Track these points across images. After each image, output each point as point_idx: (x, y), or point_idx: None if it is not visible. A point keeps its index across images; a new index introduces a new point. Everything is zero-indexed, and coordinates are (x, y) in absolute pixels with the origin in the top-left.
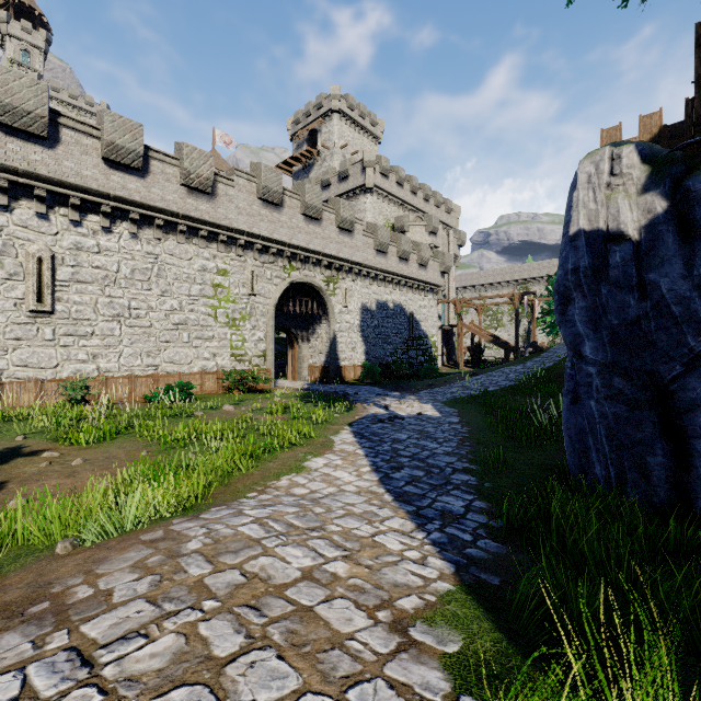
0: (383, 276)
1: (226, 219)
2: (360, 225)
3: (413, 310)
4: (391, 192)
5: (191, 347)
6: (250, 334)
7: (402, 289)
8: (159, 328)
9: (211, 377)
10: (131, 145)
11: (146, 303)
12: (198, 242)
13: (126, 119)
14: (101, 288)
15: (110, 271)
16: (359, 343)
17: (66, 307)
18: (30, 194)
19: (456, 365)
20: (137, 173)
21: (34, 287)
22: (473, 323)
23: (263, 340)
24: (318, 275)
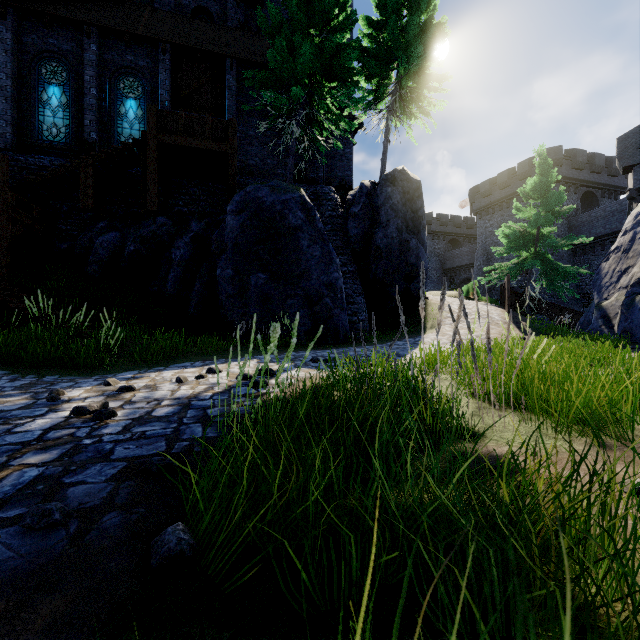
0: None
1: None
2: None
3: None
4: None
5: None
6: None
7: None
8: None
9: None
10: None
11: None
12: None
13: None
14: None
15: None
16: None
17: None
18: None
19: None
20: None
21: None
22: None
23: None
24: None
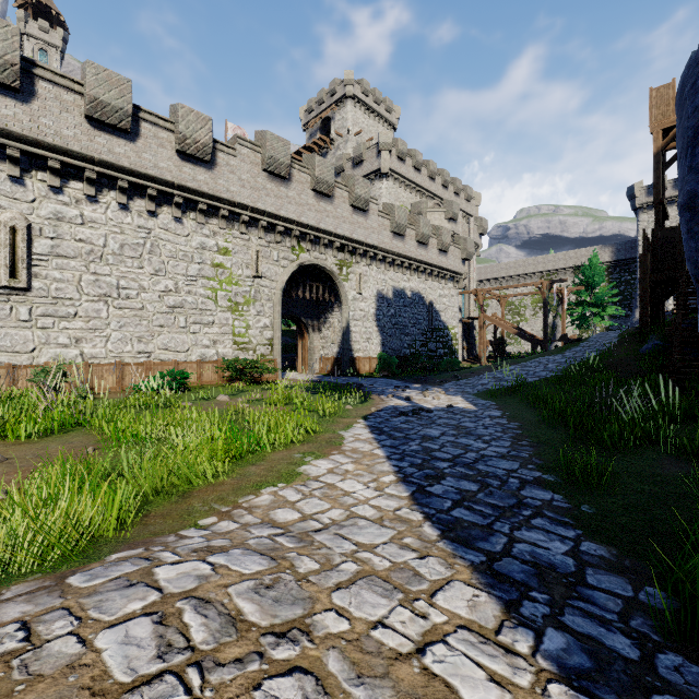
0: (401, 261)
1: (227, 192)
2: (376, 204)
3: (432, 299)
4: (408, 177)
5: (188, 333)
6: (254, 320)
7: (421, 276)
8: (152, 310)
9: (211, 366)
10: (118, 102)
11: (137, 283)
12: (196, 217)
13: (112, 73)
14: (85, 264)
15: (95, 245)
16: (375, 333)
17: (44, 284)
18: (2, 155)
19: (477, 360)
20: (126, 136)
21: (6, 260)
22: (496, 315)
23: (269, 327)
24: (329, 258)
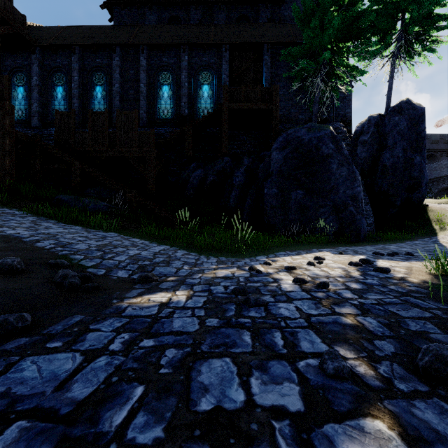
0: None
1: None
2: None
3: None
4: None
5: None
6: None
7: None
8: None
9: None
10: None
11: None
12: None
13: None
14: None
15: None
16: None
17: None
18: None
19: None
20: None
21: None
22: None
23: None
24: None
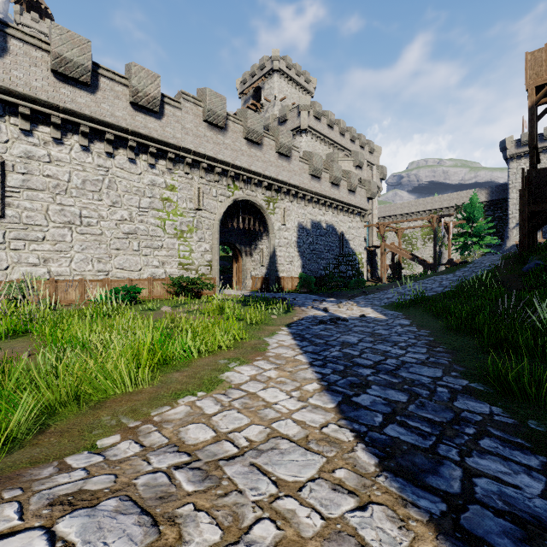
0: (317, 199)
1: (173, 138)
2: (297, 152)
3: (343, 230)
4: (323, 133)
5: (140, 255)
6: (196, 245)
7: (334, 211)
8: (110, 236)
9: (160, 283)
10: (79, 59)
11: (97, 213)
12: (148, 158)
13: (74, 34)
14: (52, 196)
15: (61, 180)
16: (296, 257)
17: (16, 212)
18: None
19: (379, 280)
20: (87, 88)
21: None
22: (394, 244)
23: (209, 251)
24: (259, 195)
